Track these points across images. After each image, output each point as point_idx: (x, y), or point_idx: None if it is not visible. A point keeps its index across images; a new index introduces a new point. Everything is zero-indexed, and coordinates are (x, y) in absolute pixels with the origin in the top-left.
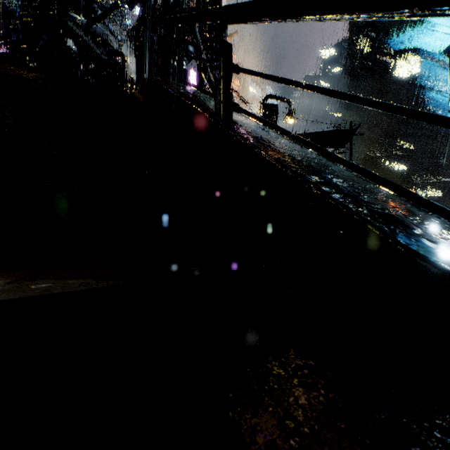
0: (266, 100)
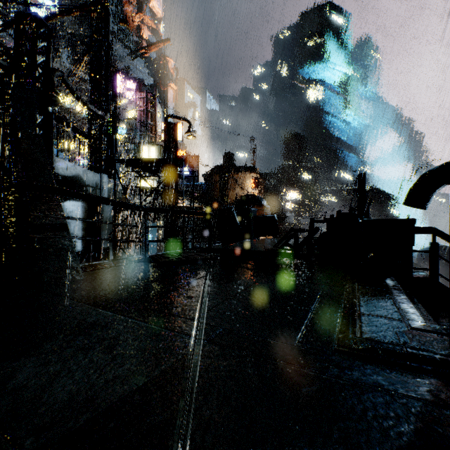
0: (167, 119)
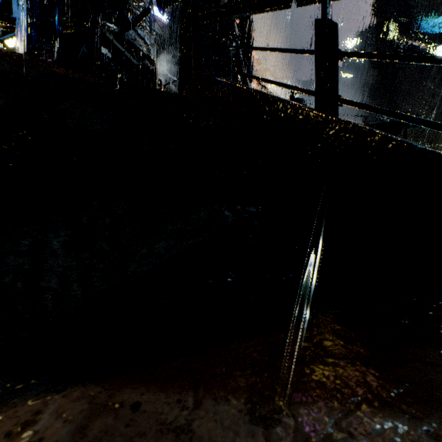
0: (294, 95)
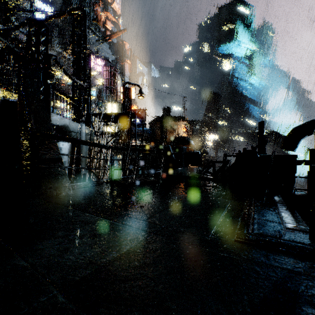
0: (124, 85)
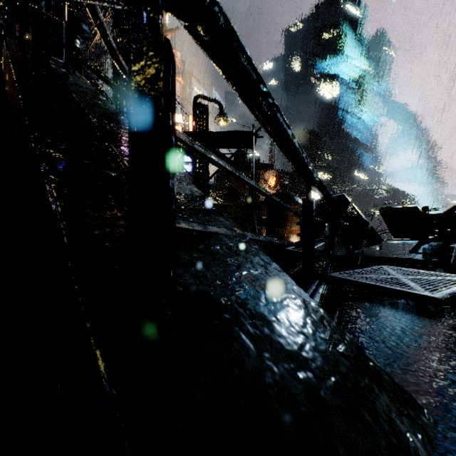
0: (196, 100)
